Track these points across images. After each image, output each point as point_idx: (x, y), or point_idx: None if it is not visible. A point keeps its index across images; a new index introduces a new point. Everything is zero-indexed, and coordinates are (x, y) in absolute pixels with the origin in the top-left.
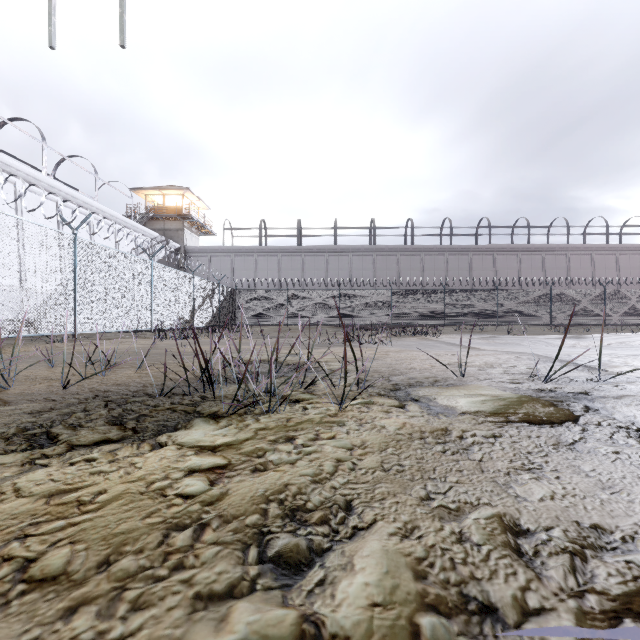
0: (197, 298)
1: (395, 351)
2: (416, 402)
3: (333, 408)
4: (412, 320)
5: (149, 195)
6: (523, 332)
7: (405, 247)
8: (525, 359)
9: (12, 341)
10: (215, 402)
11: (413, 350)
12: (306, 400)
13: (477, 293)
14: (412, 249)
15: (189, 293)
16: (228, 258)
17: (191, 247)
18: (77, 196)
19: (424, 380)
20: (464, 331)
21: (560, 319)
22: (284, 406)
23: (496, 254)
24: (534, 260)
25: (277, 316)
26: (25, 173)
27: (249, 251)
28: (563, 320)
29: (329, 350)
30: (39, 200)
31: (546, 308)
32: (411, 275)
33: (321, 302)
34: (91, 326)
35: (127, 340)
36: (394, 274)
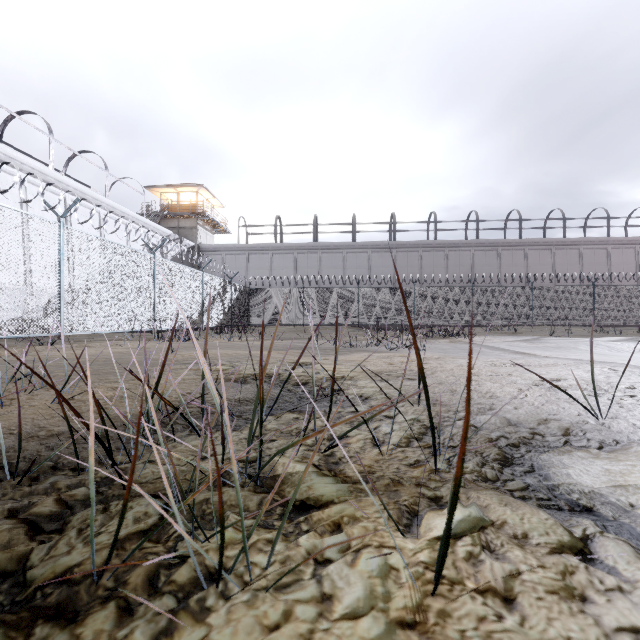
0: (207, 296)
1: (435, 359)
2: (593, 518)
3: (400, 562)
4: (437, 320)
5: (163, 193)
6: (568, 333)
7: (428, 242)
8: (629, 374)
9: (11, 342)
10: (105, 514)
11: (455, 357)
12: (324, 506)
13: (509, 290)
14: (435, 244)
15: (198, 291)
16: (243, 256)
17: (205, 245)
18: (86, 192)
19: (541, 429)
20: (496, 332)
21: (604, 319)
22: (266, 546)
23: (527, 249)
24: (570, 255)
25: (292, 316)
26: (30, 167)
27: (264, 249)
28: (608, 320)
29: (352, 358)
30: (46, 195)
31: (588, 307)
32: (434, 272)
33: (339, 301)
34: (81, 326)
35: (121, 342)
36: (416, 271)
